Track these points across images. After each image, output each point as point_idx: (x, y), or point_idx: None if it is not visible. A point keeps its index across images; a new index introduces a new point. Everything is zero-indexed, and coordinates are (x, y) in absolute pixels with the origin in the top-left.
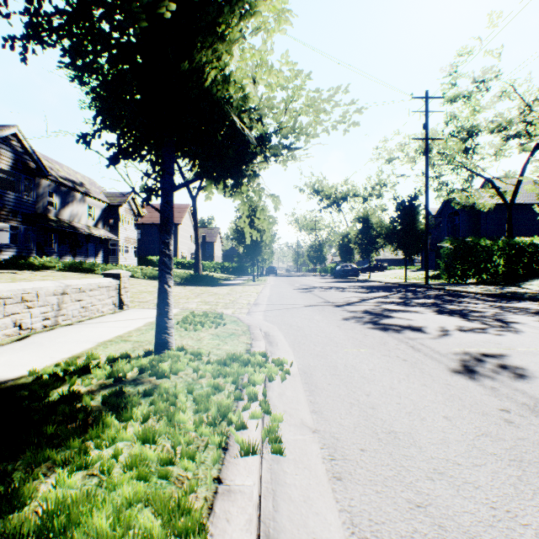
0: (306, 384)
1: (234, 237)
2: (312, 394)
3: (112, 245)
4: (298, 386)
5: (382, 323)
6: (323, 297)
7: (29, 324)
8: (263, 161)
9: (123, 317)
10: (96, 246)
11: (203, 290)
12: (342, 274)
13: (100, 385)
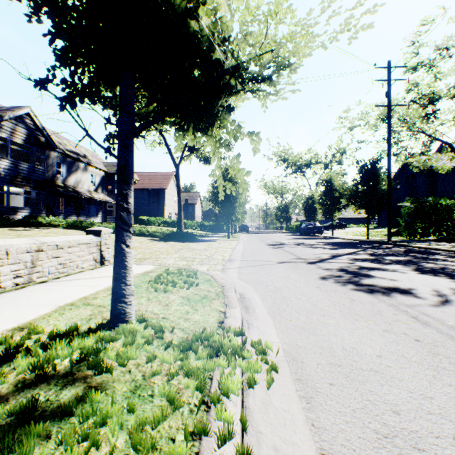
0: (300, 383)
1: (211, 198)
2: (311, 406)
3: (109, 207)
4: (289, 388)
5: (365, 284)
6: (294, 253)
7: None
8: (239, 92)
9: (100, 273)
10: (96, 207)
11: (183, 246)
12: (307, 232)
13: (16, 384)
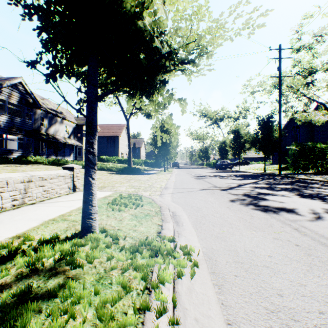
0: (214, 275)
1: (152, 143)
2: (221, 291)
3: (79, 149)
4: (206, 278)
5: (262, 205)
6: (212, 183)
7: (0, 204)
8: (171, 71)
9: (72, 197)
10: (69, 150)
11: (132, 177)
12: (221, 167)
13: (16, 276)
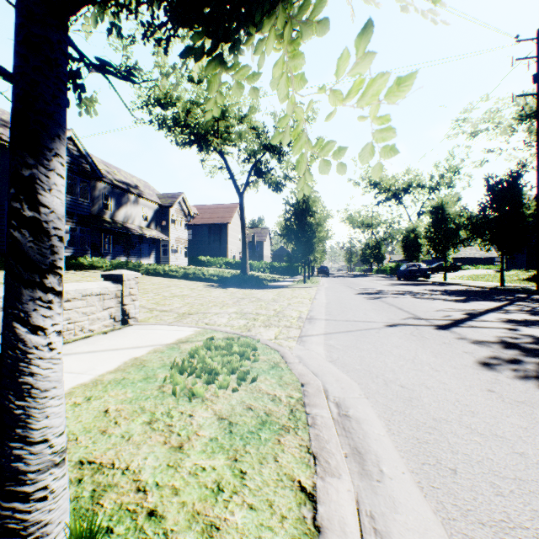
0: None
1: (282, 233)
2: None
3: (164, 245)
4: None
5: None
6: (404, 309)
7: None
8: None
9: (109, 342)
10: (148, 246)
11: (245, 294)
12: (408, 275)
13: None
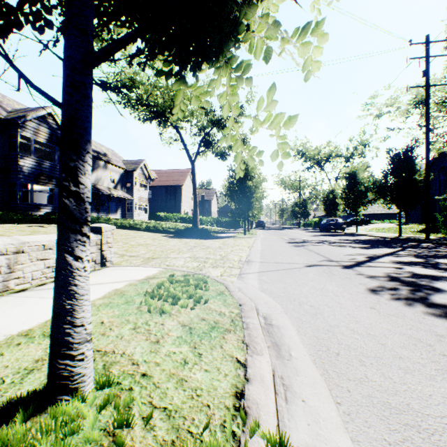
0: None
1: (227, 194)
2: None
3: (128, 203)
4: None
5: (442, 305)
6: (321, 254)
7: None
8: None
9: (93, 278)
10: (115, 204)
11: (197, 243)
12: (328, 228)
13: None
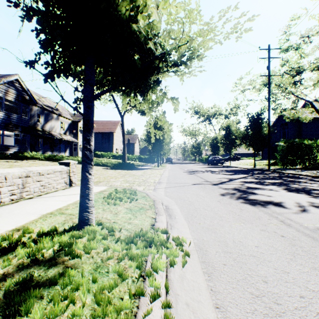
0: (204, 264)
1: (146, 139)
2: (211, 278)
3: (74, 145)
4: (197, 267)
5: (251, 199)
6: (203, 178)
7: None
8: (164, 72)
9: (69, 192)
10: (65, 145)
11: (126, 173)
12: (212, 162)
13: (18, 266)
